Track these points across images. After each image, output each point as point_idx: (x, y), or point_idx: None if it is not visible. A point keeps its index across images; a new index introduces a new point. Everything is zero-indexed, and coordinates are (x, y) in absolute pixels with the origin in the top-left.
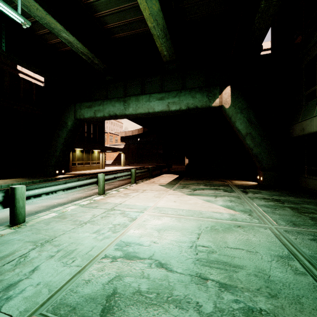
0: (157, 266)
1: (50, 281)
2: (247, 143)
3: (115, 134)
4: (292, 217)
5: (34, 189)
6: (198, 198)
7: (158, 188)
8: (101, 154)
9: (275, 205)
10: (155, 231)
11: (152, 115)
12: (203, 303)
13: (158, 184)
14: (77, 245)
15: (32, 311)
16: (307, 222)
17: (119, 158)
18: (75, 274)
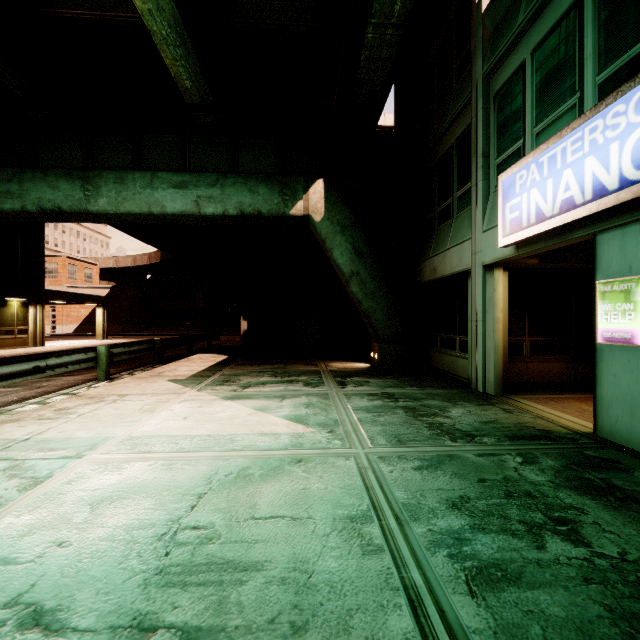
0: (21, 626)
1: None
2: (353, 292)
3: (85, 262)
4: (402, 427)
5: None
6: (244, 406)
7: (161, 389)
8: (32, 308)
9: (382, 406)
10: (85, 508)
11: (162, 221)
12: None
13: (169, 378)
14: None
15: None
16: (422, 433)
17: (94, 320)
18: None
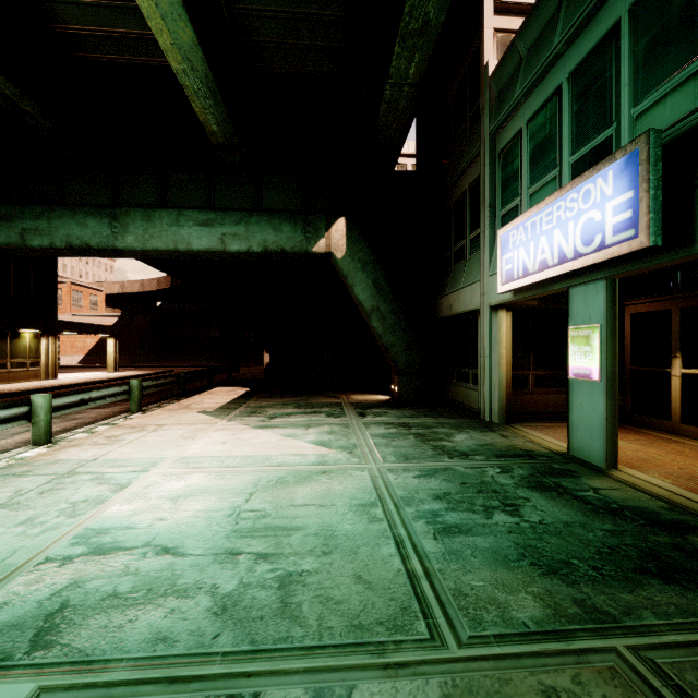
0: (158, 554)
1: None
2: (373, 327)
3: (91, 289)
4: (410, 449)
5: None
6: (273, 433)
7: (194, 420)
8: (44, 340)
9: (397, 433)
10: (168, 501)
11: (187, 257)
12: (224, 584)
13: (198, 410)
14: None
15: None
16: (426, 453)
17: (101, 350)
18: None
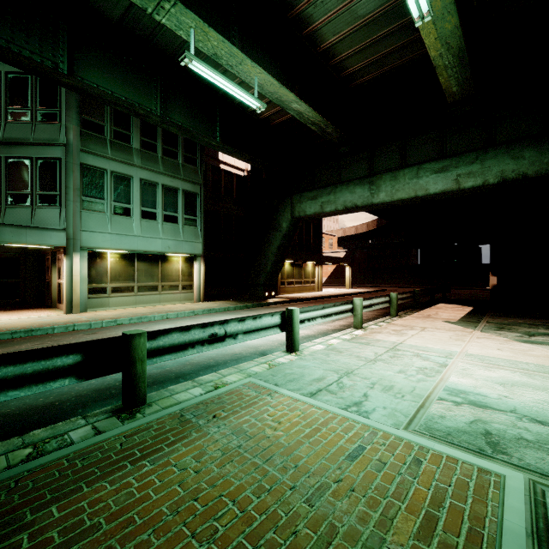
0: (533, 422)
1: (395, 408)
2: None
3: (329, 235)
4: None
5: (300, 313)
6: (548, 349)
7: (447, 327)
8: (316, 268)
9: None
10: (495, 384)
11: (421, 200)
12: None
13: (442, 320)
14: (389, 382)
15: (403, 426)
16: None
17: (336, 275)
18: (418, 407)
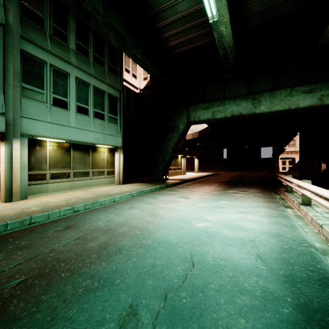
0: None
1: None
2: None
3: None
4: None
5: (328, 198)
6: None
7: None
8: (183, 159)
9: None
10: None
11: (286, 113)
12: None
13: None
14: None
15: None
16: None
17: None
18: None
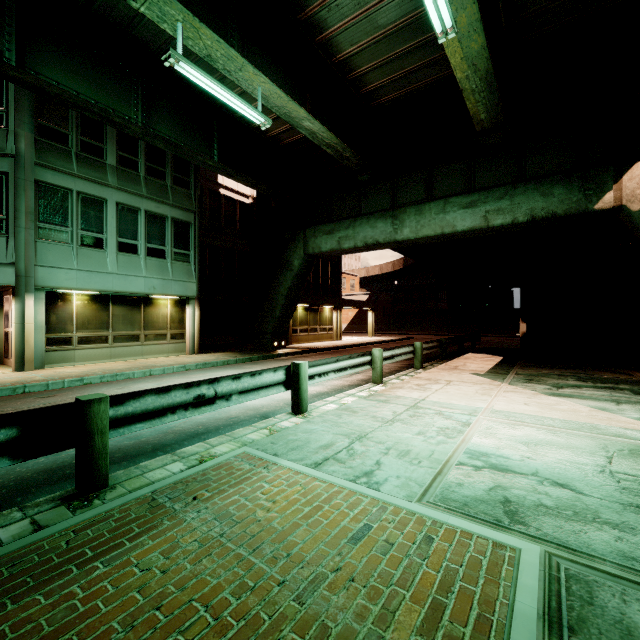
0: (554, 485)
1: (410, 476)
2: None
3: (350, 275)
4: None
5: (309, 367)
6: (575, 403)
7: (474, 380)
8: (335, 313)
9: None
10: (519, 444)
11: (448, 238)
12: None
13: (469, 372)
14: (406, 446)
15: (417, 498)
16: None
17: (358, 321)
18: (435, 475)
